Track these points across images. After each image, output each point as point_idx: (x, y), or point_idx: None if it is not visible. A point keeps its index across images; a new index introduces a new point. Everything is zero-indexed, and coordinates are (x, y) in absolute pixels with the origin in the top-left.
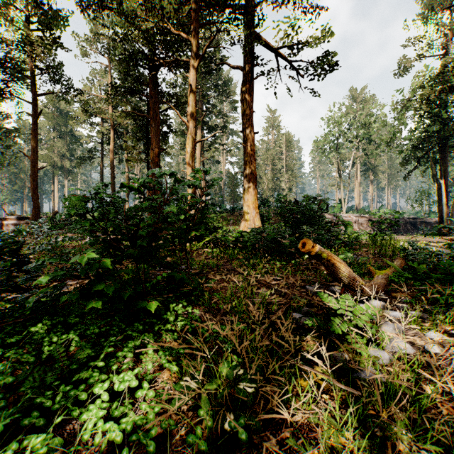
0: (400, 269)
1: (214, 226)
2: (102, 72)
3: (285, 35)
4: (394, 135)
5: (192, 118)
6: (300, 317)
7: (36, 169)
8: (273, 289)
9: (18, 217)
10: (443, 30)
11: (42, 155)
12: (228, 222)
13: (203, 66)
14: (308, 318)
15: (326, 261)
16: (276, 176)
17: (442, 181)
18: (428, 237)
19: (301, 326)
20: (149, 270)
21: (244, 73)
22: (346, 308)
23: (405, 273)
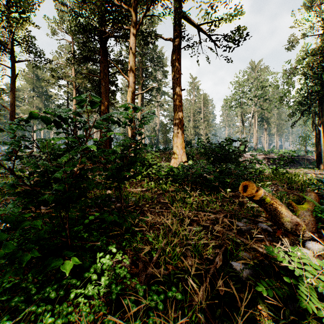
0: (317, 204)
1: (150, 163)
2: (67, 46)
3: (206, 13)
4: (284, 94)
5: (132, 75)
6: (241, 269)
7: (14, 118)
8: (209, 233)
9: (2, 155)
10: (321, 16)
11: (24, 109)
12: (161, 159)
13: (142, 40)
14: (251, 270)
15: (268, 205)
16: (196, 125)
17: (320, 129)
18: (310, 170)
19: (243, 281)
20: (84, 208)
21: (174, 42)
22: (305, 269)
23: (323, 207)
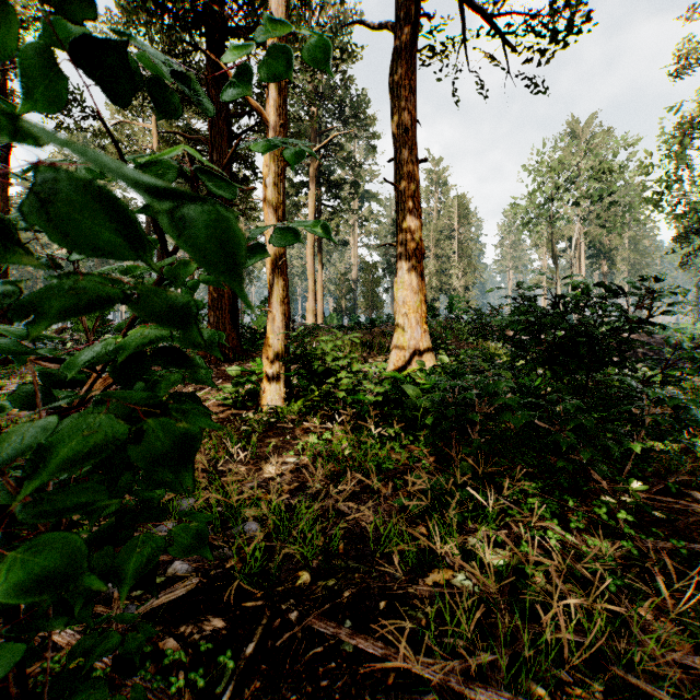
0: None
1: (328, 366)
2: None
3: None
4: (668, 186)
5: (277, 105)
6: None
7: None
8: None
9: None
10: None
11: None
12: (363, 347)
13: None
14: None
15: None
16: (442, 267)
17: None
18: None
19: None
20: None
21: (397, 33)
22: None
23: None
